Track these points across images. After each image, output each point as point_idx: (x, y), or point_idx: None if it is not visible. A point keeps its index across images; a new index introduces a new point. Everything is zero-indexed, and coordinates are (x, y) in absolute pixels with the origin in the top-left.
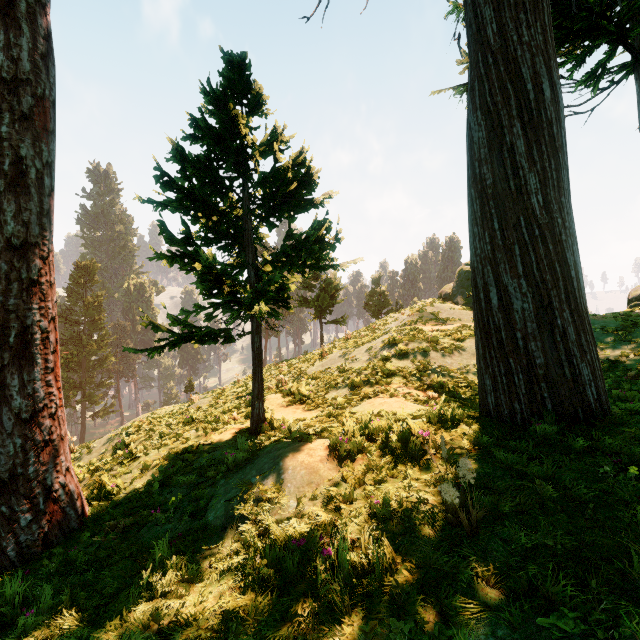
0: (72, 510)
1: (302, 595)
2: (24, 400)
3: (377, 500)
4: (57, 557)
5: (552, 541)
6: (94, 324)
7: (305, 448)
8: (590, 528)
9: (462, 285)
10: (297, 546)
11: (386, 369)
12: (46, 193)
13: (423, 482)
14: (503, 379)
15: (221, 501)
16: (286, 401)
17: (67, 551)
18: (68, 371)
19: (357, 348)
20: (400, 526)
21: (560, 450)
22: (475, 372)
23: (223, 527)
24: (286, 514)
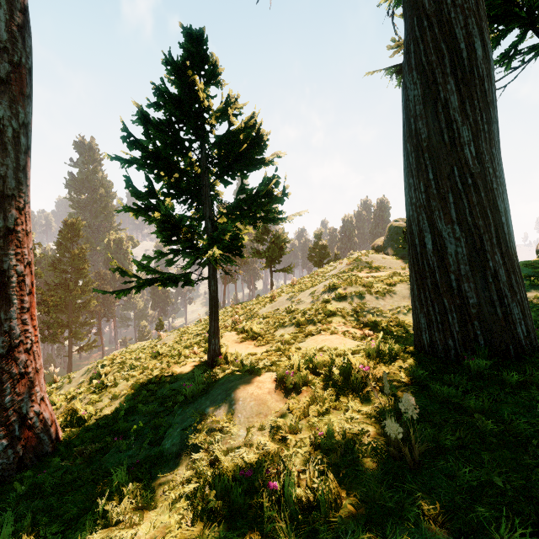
0: (46, 436)
1: (248, 529)
2: (1, 337)
3: (321, 432)
4: (27, 480)
5: (500, 480)
6: (79, 272)
7: (255, 381)
8: (538, 467)
9: (392, 238)
10: (245, 476)
11: (327, 310)
12: (22, 150)
13: (364, 414)
14: (437, 318)
15: (177, 429)
16: (240, 338)
17: (37, 475)
18: (57, 312)
19: (302, 292)
20: (343, 458)
21: (494, 384)
22: (405, 313)
23: (178, 454)
24: (236, 443)
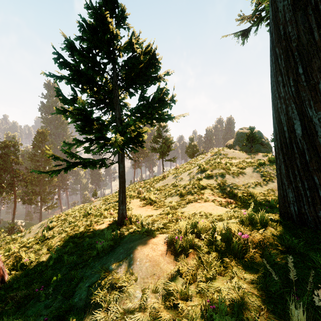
0: None
1: None
2: None
3: (213, 306)
4: None
5: None
6: (46, 162)
7: (150, 242)
8: None
9: (238, 140)
10: None
11: (200, 185)
12: None
13: (249, 282)
14: (307, 193)
15: (86, 284)
16: (142, 203)
17: None
18: (33, 186)
19: (182, 173)
20: None
21: None
22: (253, 187)
23: (83, 310)
24: (132, 305)
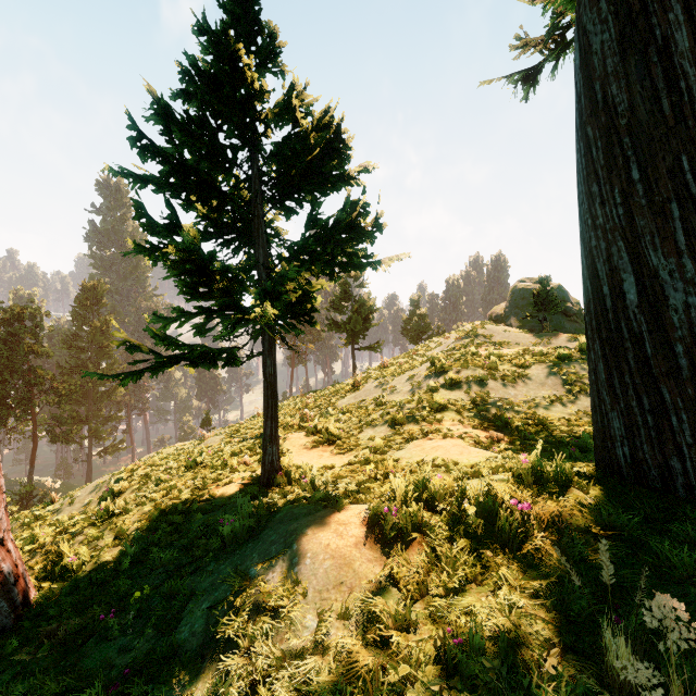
0: (4, 601)
1: None
2: None
3: (459, 639)
4: None
5: None
6: (102, 351)
7: (332, 521)
8: None
9: (516, 305)
10: None
11: (435, 402)
12: None
13: (531, 596)
14: (648, 419)
15: (203, 605)
16: (311, 441)
17: None
18: (73, 403)
19: (396, 377)
20: None
21: None
22: (546, 406)
23: (200, 655)
24: (299, 642)
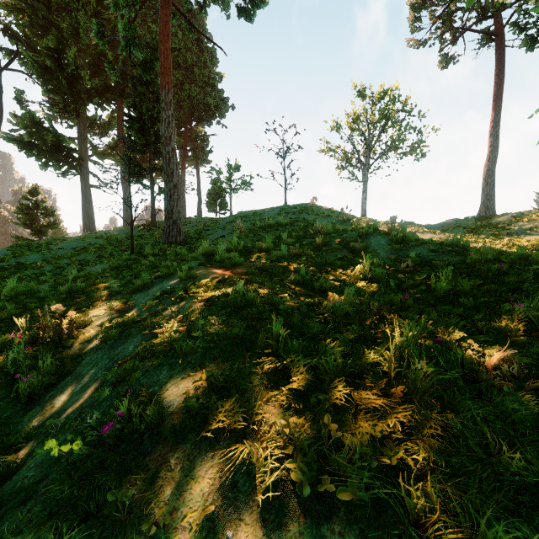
0: None
1: None
2: None
3: None
4: None
5: None
6: None
7: None
8: None
9: None
10: None
11: None
12: None
13: None
14: None
15: None
16: None
17: None
18: None
19: None
20: None
21: None
22: None
23: None
24: None
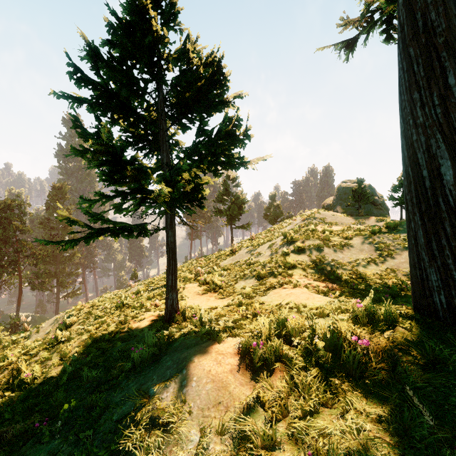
0: None
1: None
2: None
3: None
4: None
5: None
6: (65, 229)
7: (213, 351)
8: None
9: (340, 198)
10: None
11: (287, 262)
12: None
13: (375, 420)
14: None
15: (113, 417)
16: (202, 289)
17: None
18: (46, 264)
19: (260, 246)
20: None
21: None
22: (364, 265)
23: None
24: (184, 454)
